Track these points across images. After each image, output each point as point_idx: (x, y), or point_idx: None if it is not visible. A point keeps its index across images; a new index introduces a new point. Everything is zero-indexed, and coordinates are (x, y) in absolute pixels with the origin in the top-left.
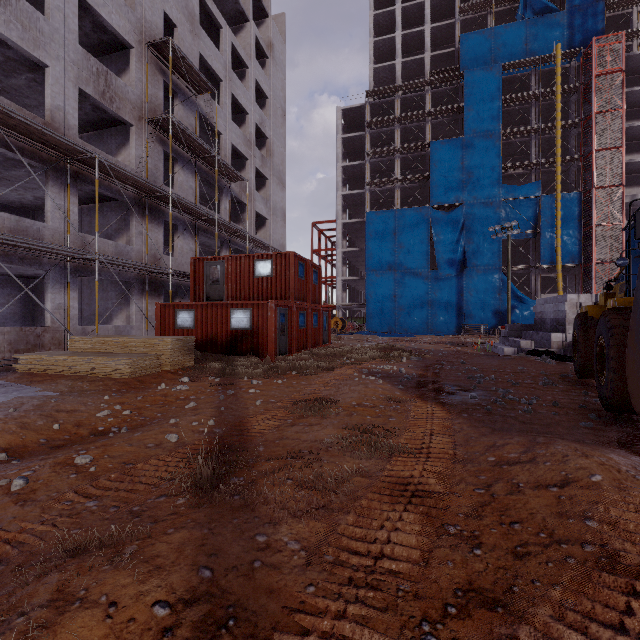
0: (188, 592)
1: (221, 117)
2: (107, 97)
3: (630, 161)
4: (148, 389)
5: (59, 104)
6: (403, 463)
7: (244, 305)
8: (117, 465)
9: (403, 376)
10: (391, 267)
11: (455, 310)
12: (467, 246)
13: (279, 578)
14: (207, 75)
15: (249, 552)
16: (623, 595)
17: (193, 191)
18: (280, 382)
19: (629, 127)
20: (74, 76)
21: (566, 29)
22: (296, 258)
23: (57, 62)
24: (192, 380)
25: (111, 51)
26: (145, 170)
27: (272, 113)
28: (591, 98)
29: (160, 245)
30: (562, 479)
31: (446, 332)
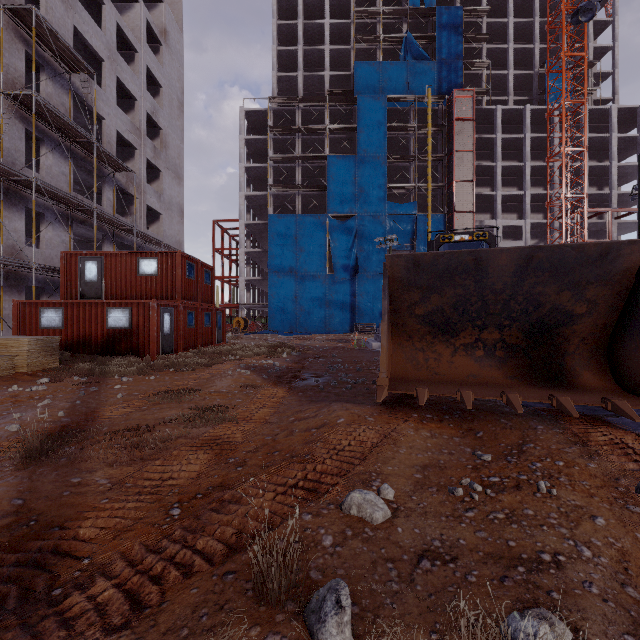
0: None
1: (103, 100)
2: None
3: (479, 193)
4: None
5: None
6: (224, 427)
7: (123, 304)
8: None
9: (274, 368)
10: (292, 269)
11: (349, 311)
12: (359, 253)
13: (82, 499)
14: (85, 51)
15: (62, 488)
16: (297, 471)
17: (66, 177)
18: (152, 378)
19: (479, 166)
20: None
21: (436, 77)
22: (184, 258)
23: None
24: (53, 381)
25: None
26: None
27: (167, 103)
28: (452, 138)
29: (21, 235)
30: (322, 424)
31: (341, 331)
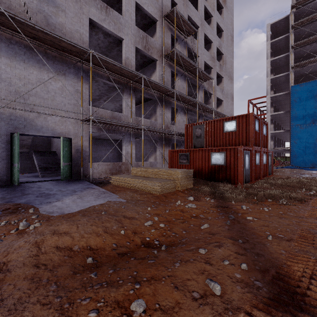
0: None
1: (198, 47)
2: (146, 48)
3: None
4: (170, 203)
5: (127, 56)
6: None
7: (220, 149)
8: None
9: None
10: (314, 121)
11: None
12: None
13: None
14: None
15: None
16: None
17: (184, 90)
18: (266, 210)
19: None
20: (133, 41)
21: None
22: (254, 117)
23: (127, 36)
24: (195, 199)
25: (148, 28)
26: (162, 82)
27: (225, 39)
28: None
29: (169, 120)
30: None
31: None
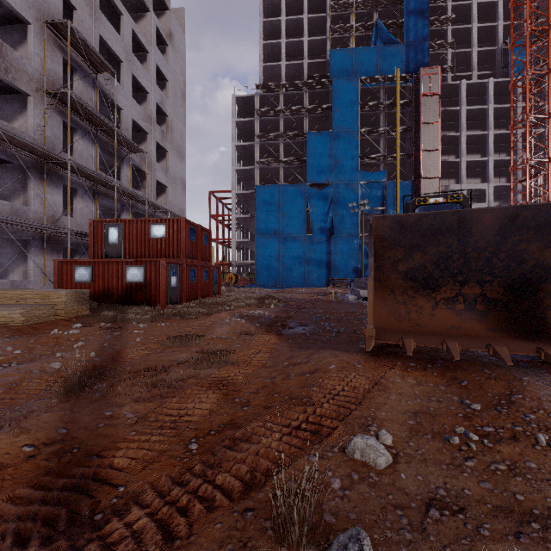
0: (49, 440)
1: (122, 94)
2: (2, 67)
3: (445, 160)
4: (41, 334)
5: None
6: (228, 370)
7: (138, 262)
8: (5, 385)
9: (264, 317)
10: (276, 232)
11: (325, 267)
12: (334, 217)
13: (114, 430)
14: (108, 55)
15: (97, 420)
16: (298, 413)
17: (93, 159)
18: (163, 325)
19: (444, 136)
20: None
21: (404, 58)
22: (187, 223)
23: None
24: (85, 326)
25: (7, 23)
26: (43, 137)
27: (172, 94)
28: (419, 112)
29: (59, 207)
30: (315, 369)
31: (318, 285)
